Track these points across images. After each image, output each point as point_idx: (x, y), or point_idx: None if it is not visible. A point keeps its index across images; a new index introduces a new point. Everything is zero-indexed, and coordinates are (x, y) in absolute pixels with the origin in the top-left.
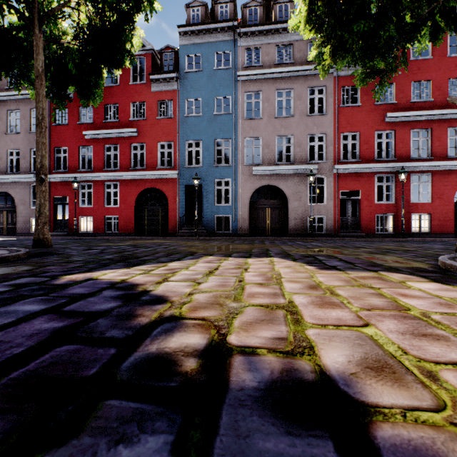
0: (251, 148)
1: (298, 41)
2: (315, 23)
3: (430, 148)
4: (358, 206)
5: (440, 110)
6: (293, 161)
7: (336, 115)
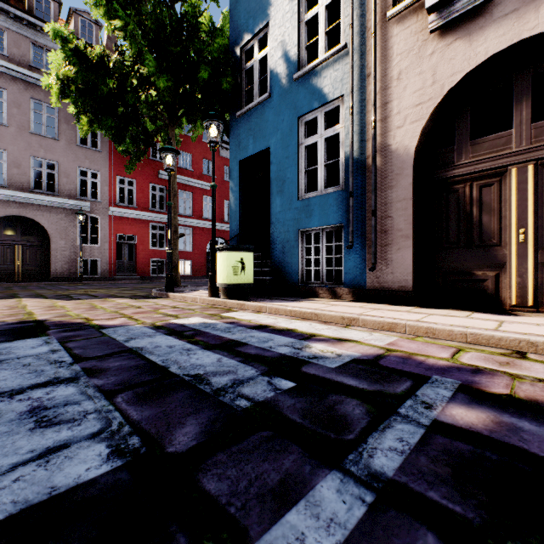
0: None
1: None
2: (70, 95)
3: (192, 208)
4: (135, 250)
5: (198, 180)
6: (58, 192)
7: (112, 156)
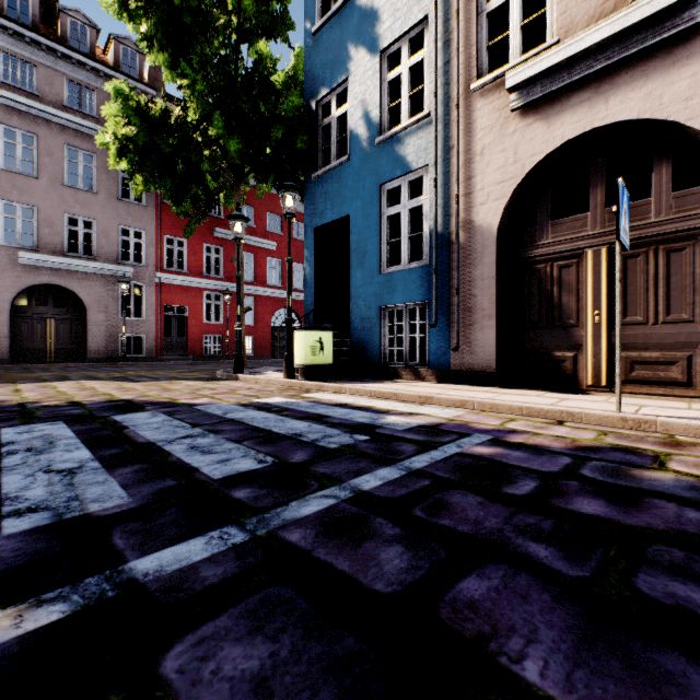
0: (7, 209)
1: (104, 92)
2: (126, 154)
3: (254, 273)
4: (185, 324)
5: (261, 239)
6: (96, 256)
7: (159, 211)
